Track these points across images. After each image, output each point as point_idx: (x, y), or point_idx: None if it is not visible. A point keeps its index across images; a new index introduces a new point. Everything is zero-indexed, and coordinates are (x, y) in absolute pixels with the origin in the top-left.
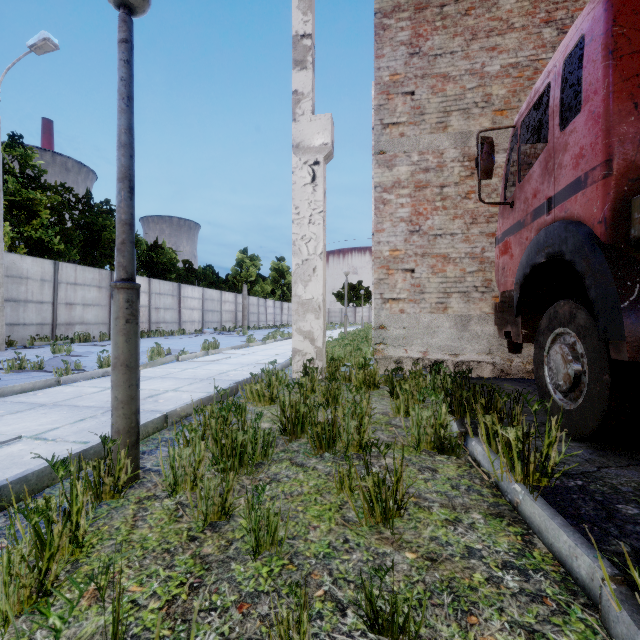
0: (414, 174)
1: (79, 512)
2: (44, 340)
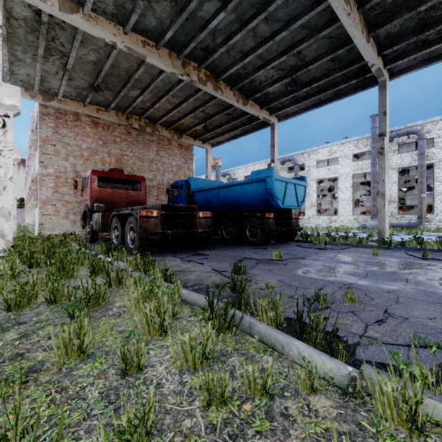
0: (56, 173)
1: None
2: None
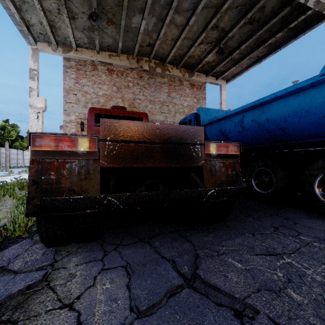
0: (77, 119)
1: None
2: None
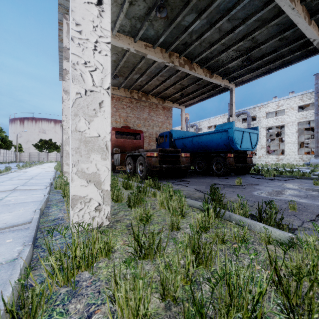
0: None
1: None
2: None
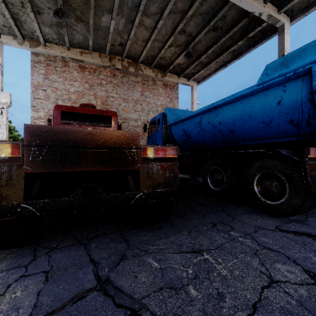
0: (46, 115)
1: None
2: None
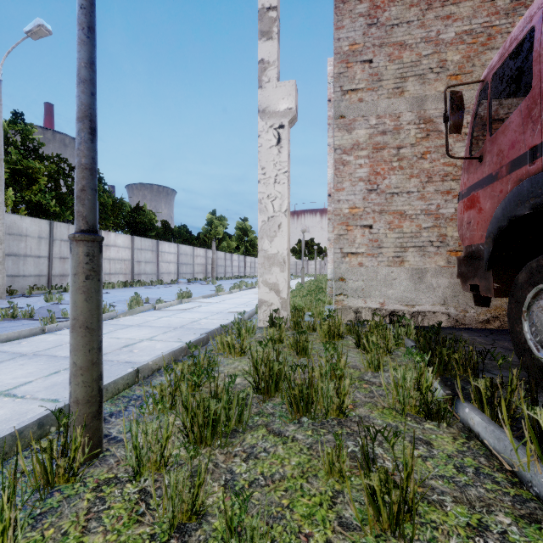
0: (372, 136)
1: (5, 531)
2: (41, 289)
